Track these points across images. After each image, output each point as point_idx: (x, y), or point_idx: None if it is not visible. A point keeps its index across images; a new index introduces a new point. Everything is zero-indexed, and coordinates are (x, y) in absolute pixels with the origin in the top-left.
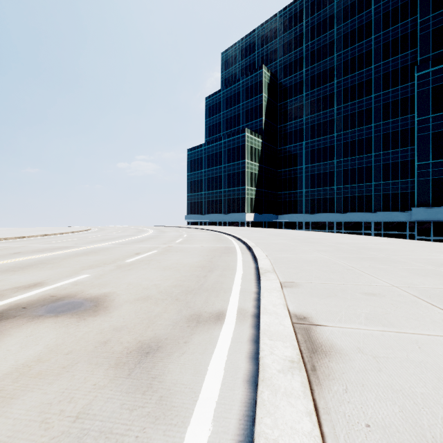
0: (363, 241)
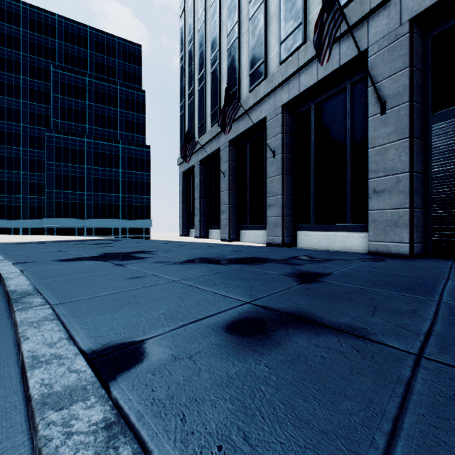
0: None
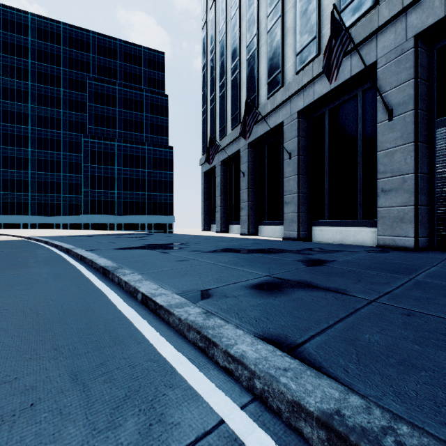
0: (36, 230)
